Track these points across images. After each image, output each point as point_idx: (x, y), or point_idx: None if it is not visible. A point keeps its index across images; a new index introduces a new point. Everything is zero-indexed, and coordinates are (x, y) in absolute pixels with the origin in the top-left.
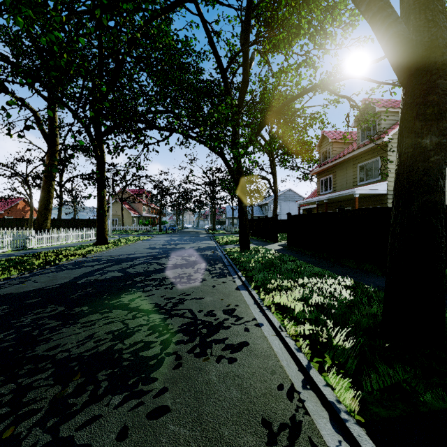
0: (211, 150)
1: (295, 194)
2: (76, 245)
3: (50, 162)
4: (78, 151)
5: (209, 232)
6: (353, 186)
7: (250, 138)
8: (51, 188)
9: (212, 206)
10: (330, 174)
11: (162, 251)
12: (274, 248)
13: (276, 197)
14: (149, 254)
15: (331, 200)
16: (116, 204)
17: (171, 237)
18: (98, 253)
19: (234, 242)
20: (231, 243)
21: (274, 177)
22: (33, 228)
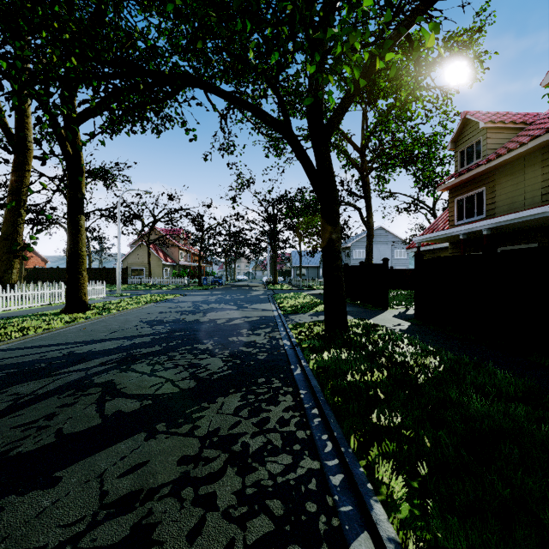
0: (265, 122)
1: (387, 234)
2: (25, 314)
3: (17, 178)
4: (94, 178)
5: (268, 287)
6: (542, 203)
7: (349, 89)
8: (18, 220)
9: (273, 250)
10: (479, 188)
11: (164, 333)
12: (398, 328)
13: (371, 233)
14: (127, 343)
15: (490, 232)
16: (142, 248)
17: (209, 295)
18: (34, 335)
19: (308, 308)
20: (303, 310)
21: (367, 202)
22: (30, 281)
